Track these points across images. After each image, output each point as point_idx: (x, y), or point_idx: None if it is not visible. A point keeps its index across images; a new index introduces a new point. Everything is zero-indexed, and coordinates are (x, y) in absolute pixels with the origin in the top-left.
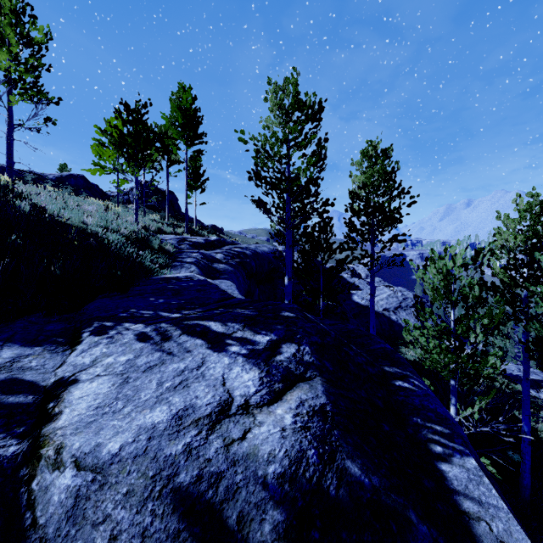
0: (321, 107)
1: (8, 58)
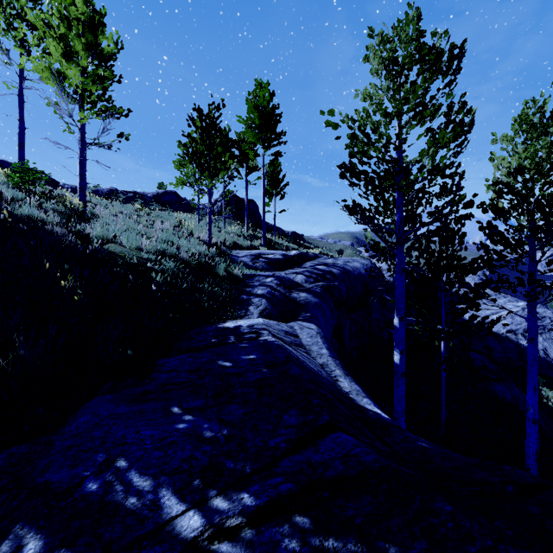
0: (462, 48)
1: (81, 75)
